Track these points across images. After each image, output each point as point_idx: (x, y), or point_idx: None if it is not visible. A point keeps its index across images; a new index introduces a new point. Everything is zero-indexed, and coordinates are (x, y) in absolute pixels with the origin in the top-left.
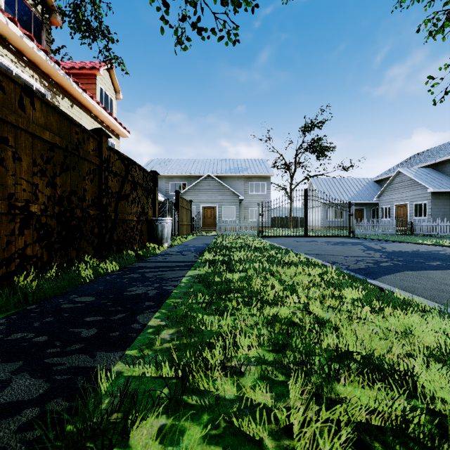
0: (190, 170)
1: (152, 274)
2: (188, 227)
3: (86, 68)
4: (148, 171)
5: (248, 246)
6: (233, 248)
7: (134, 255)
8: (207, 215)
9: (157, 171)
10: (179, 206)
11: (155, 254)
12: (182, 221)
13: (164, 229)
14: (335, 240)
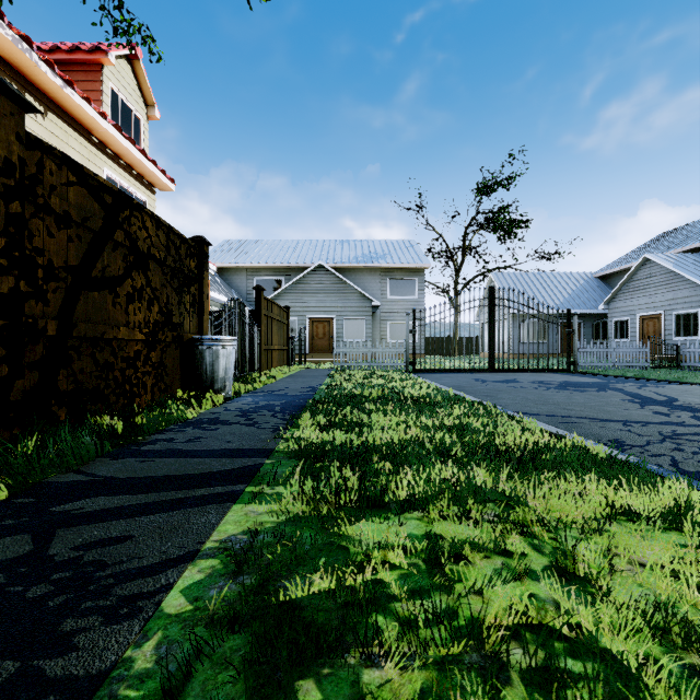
0: (289, 258)
1: (80, 538)
2: (283, 354)
3: (83, 50)
4: (183, 235)
5: (397, 395)
6: (368, 402)
7: (120, 428)
8: (317, 334)
9: (234, 260)
10: (263, 315)
11: (185, 420)
12: (269, 344)
13: (218, 360)
14: (551, 379)
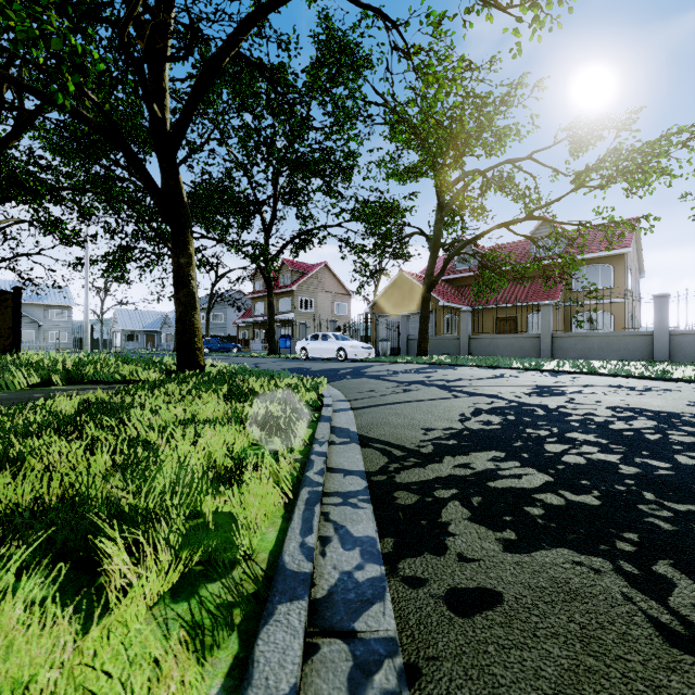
0: None
1: None
2: None
3: None
4: None
5: None
6: None
7: None
8: None
9: None
10: None
11: None
12: None
13: None
14: None
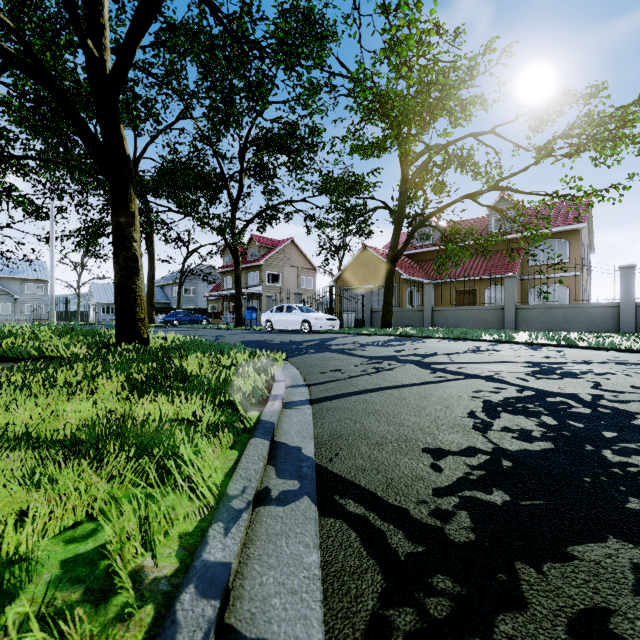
0: None
1: None
2: None
3: None
4: None
5: None
6: None
7: None
8: None
9: None
10: None
11: None
12: None
13: None
14: None
